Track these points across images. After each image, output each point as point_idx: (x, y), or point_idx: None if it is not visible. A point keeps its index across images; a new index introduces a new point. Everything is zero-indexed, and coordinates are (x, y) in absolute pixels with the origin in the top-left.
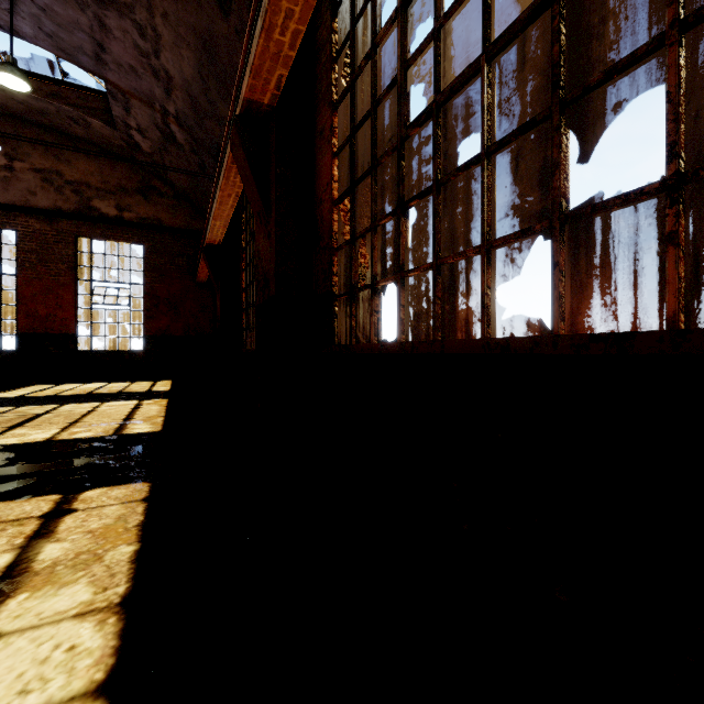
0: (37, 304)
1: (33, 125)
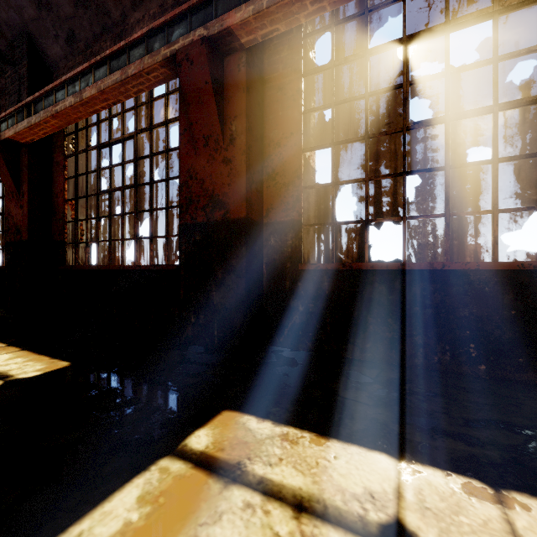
0: None
1: None
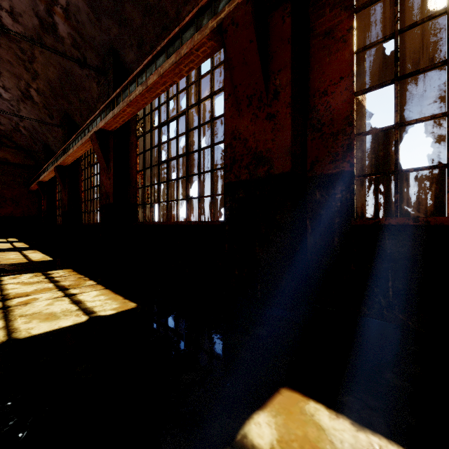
0: None
1: None
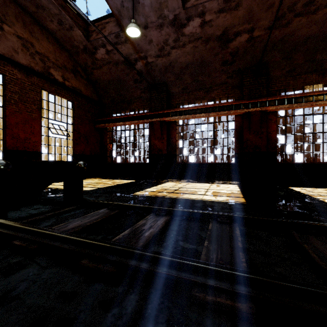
0: (19, 130)
1: (16, 4)
